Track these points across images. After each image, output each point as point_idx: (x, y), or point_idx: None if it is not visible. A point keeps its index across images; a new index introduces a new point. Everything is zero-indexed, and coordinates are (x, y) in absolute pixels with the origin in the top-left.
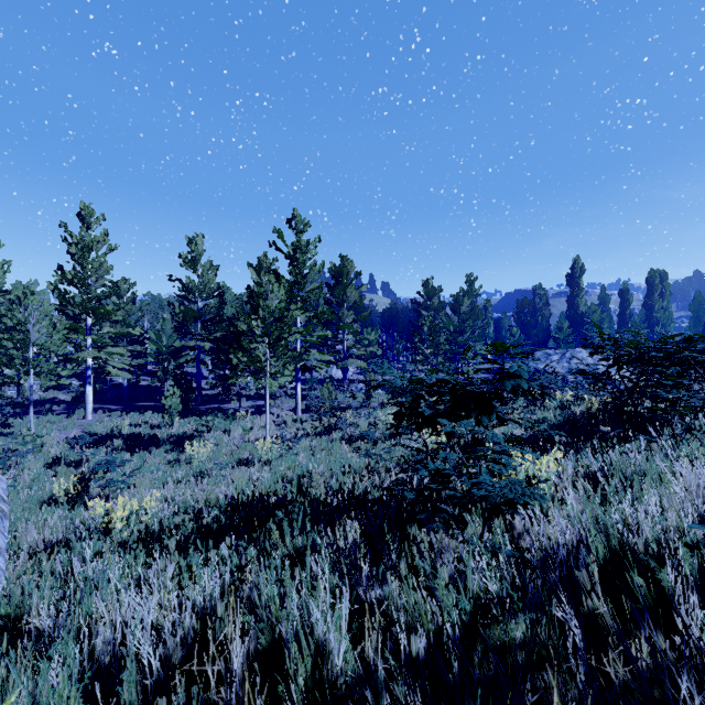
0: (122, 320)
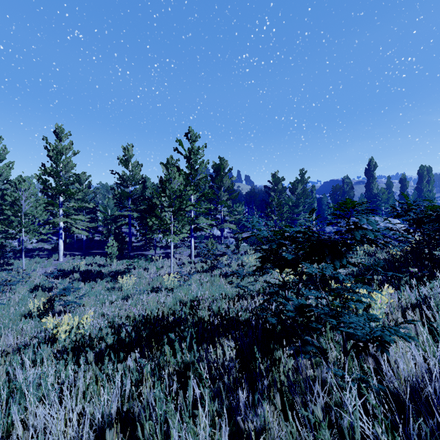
0: (82, 198)
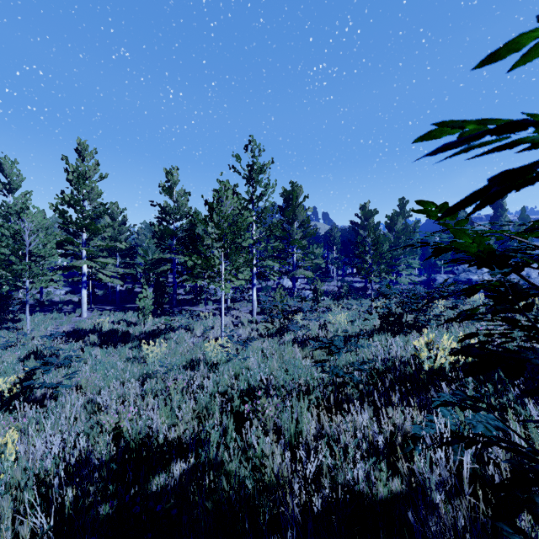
0: (115, 237)
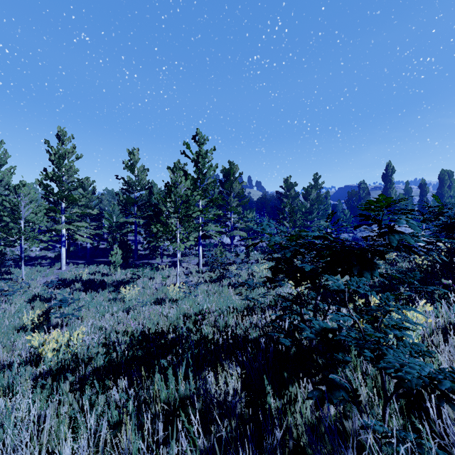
0: (86, 204)
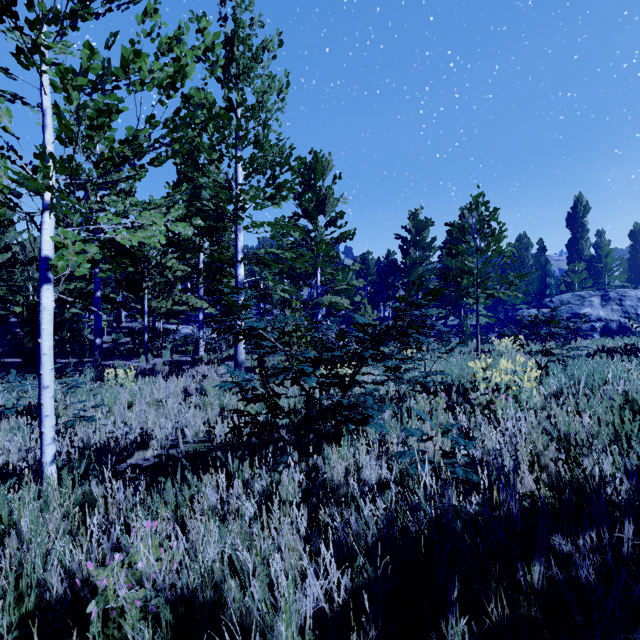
0: None
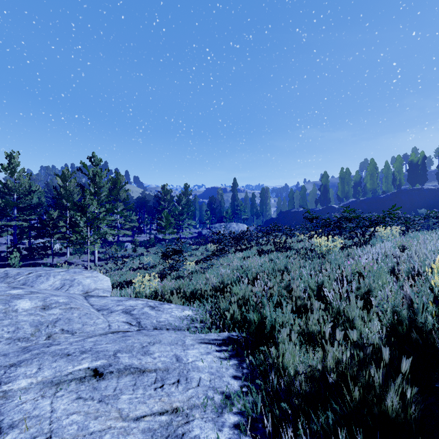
0: None
